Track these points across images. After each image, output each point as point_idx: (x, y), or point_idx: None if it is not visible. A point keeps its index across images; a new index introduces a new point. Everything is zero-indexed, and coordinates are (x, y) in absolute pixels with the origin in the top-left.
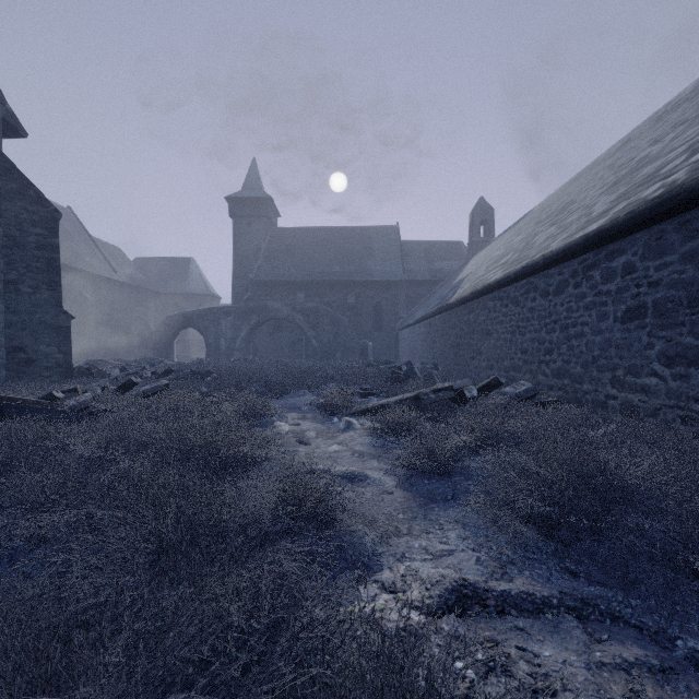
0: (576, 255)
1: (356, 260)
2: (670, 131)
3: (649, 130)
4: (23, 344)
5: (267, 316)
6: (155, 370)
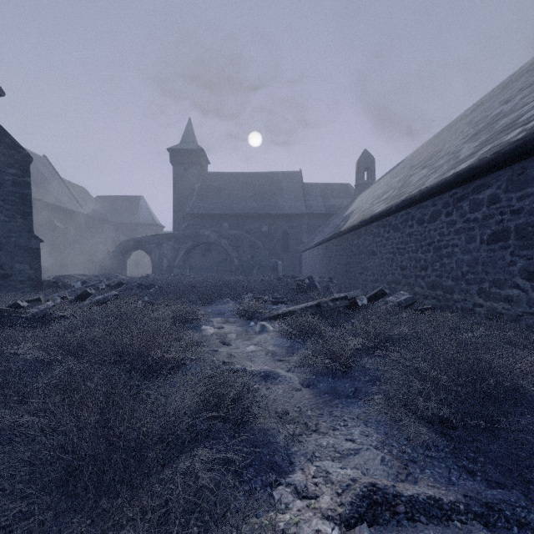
0: (447, 189)
1: (269, 198)
2: (518, 93)
3: (498, 95)
4: (1, 262)
5: (199, 240)
6: (109, 283)
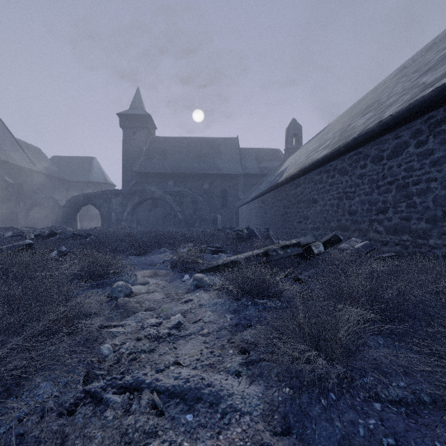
0: (420, 113)
1: (209, 159)
2: None
3: (424, 55)
4: None
5: (145, 196)
6: (40, 233)
